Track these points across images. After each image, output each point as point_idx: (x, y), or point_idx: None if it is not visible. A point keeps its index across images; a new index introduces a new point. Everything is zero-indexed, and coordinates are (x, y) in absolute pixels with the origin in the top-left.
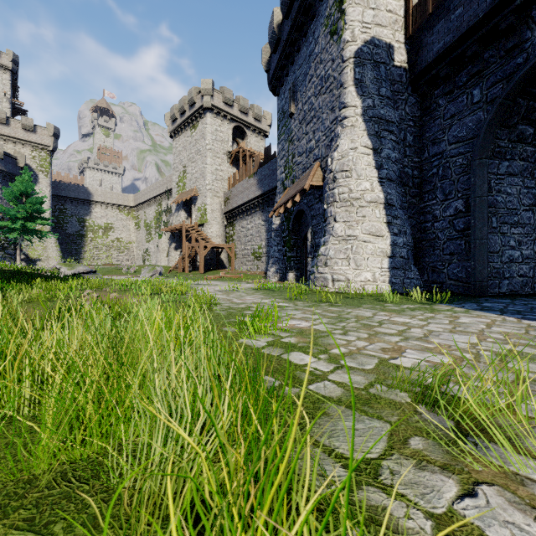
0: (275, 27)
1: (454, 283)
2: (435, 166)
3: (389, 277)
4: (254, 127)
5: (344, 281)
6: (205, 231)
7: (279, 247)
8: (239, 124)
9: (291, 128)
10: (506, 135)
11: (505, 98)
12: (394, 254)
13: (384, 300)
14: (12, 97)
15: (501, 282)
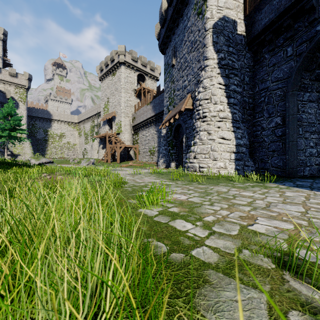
0: (163, 11)
1: (275, 169)
2: (263, 96)
3: (235, 165)
4: (150, 75)
5: (206, 168)
6: (120, 137)
7: (165, 147)
8: (141, 72)
9: (173, 74)
10: (308, 76)
11: (308, 52)
12: (238, 151)
13: (233, 180)
14: (3, 56)
15: (304, 168)
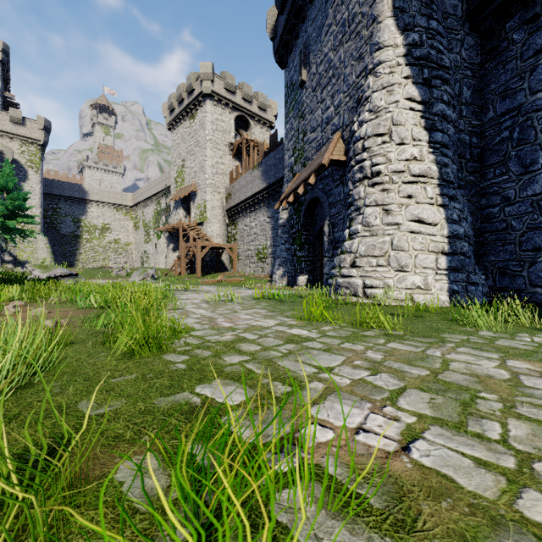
0: None
1: (541, 291)
2: (507, 127)
3: (448, 283)
4: (258, 117)
5: (381, 289)
6: (205, 230)
7: (287, 245)
8: (242, 113)
9: (302, 100)
10: None
11: None
12: (453, 249)
13: (466, 322)
14: (2, 90)
15: None
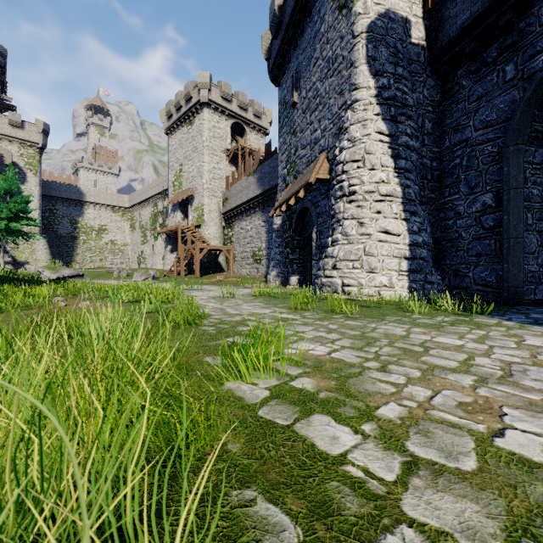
0: (277, 9)
1: (481, 289)
2: (458, 156)
3: (408, 282)
4: (253, 124)
5: (356, 287)
6: (202, 233)
7: (280, 249)
8: (238, 120)
9: (294, 119)
10: None
11: None
12: (413, 255)
13: (409, 310)
14: None
15: (537, 288)
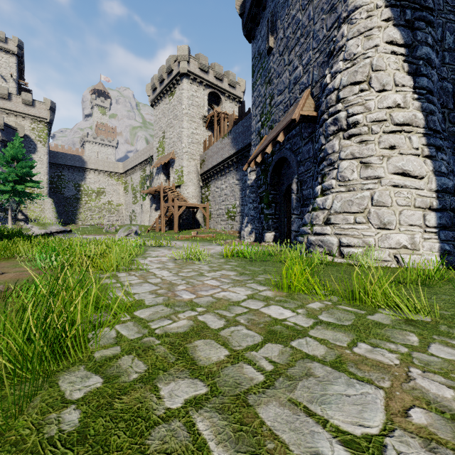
0: None
1: None
2: None
3: (438, 242)
4: (228, 93)
5: (360, 248)
6: (182, 192)
7: (254, 204)
8: (214, 90)
9: (269, 66)
10: None
11: None
12: (442, 205)
13: None
14: (18, 79)
15: None
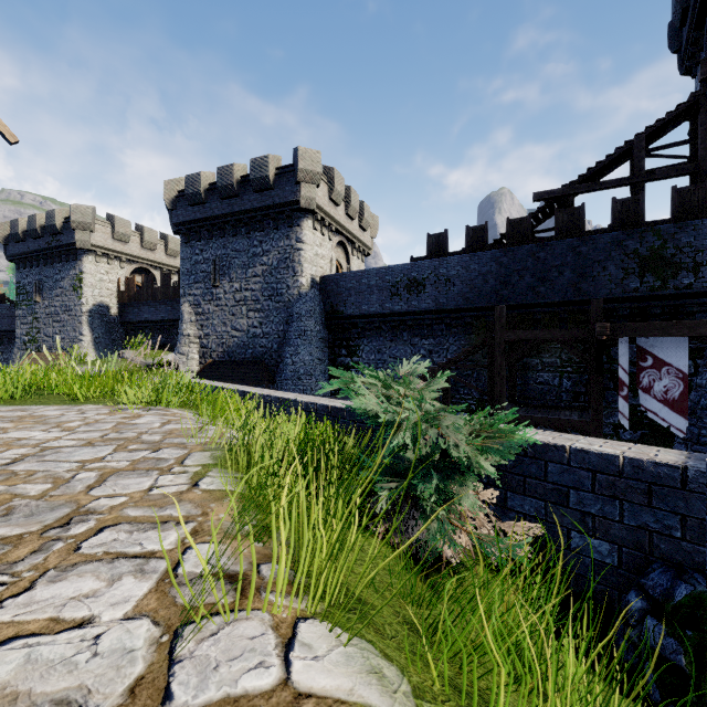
0: (21, 233)
1: None
2: None
3: None
4: None
5: None
6: None
7: None
8: None
9: (37, 310)
10: None
11: None
12: None
13: None
14: None
15: None
